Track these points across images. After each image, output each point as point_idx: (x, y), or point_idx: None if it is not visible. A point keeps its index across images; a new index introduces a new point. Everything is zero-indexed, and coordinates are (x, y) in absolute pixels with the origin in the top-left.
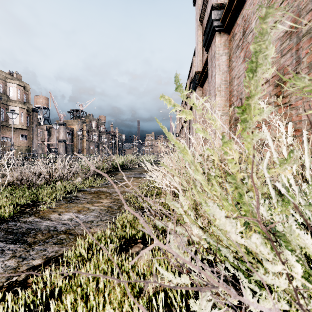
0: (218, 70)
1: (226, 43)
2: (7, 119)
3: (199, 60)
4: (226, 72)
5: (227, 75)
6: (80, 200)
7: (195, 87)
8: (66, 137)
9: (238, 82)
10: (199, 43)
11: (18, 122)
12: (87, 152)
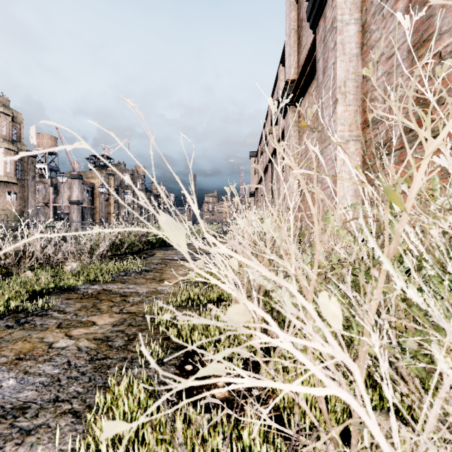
0: (340, 54)
1: (356, 0)
2: None
3: (292, 61)
4: (357, 56)
5: (359, 62)
6: (46, 318)
7: (285, 108)
8: (83, 197)
9: (389, 67)
10: (292, 33)
11: (2, 171)
12: (116, 219)
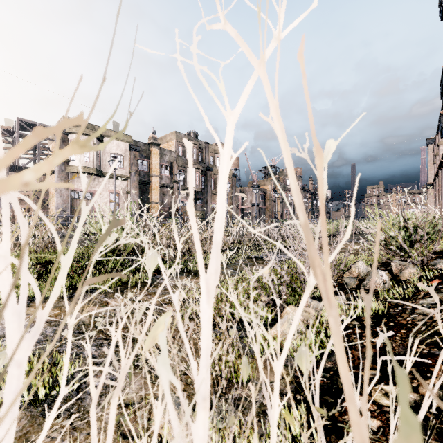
0: None
1: None
2: (215, 187)
3: None
4: None
5: None
6: None
7: (441, 131)
8: (259, 200)
9: None
10: None
11: None
12: (280, 216)
